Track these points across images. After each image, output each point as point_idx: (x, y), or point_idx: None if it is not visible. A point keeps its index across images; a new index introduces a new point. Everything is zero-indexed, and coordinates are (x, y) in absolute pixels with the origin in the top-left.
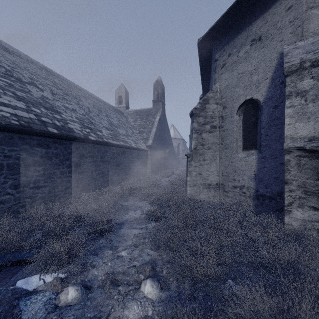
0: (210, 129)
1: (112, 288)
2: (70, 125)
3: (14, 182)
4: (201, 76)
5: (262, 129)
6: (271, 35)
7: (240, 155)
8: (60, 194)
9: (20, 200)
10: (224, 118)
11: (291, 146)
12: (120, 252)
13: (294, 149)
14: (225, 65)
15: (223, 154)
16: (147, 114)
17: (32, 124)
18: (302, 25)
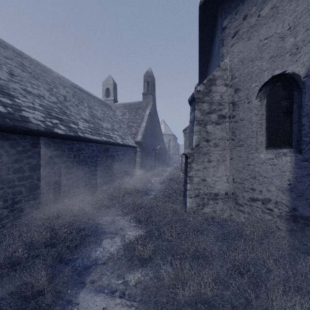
0: (217, 119)
1: None
2: (25, 113)
3: None
4: (199, 59)
5: (304, 117)
6: None
7: (263, 155)
8: (1, 212)
9: None
10: (236, 104)
11: None
12: None
13: None
14: (237, 33)
15: (235, 154)
16: (136, 107)
17: None
18: None
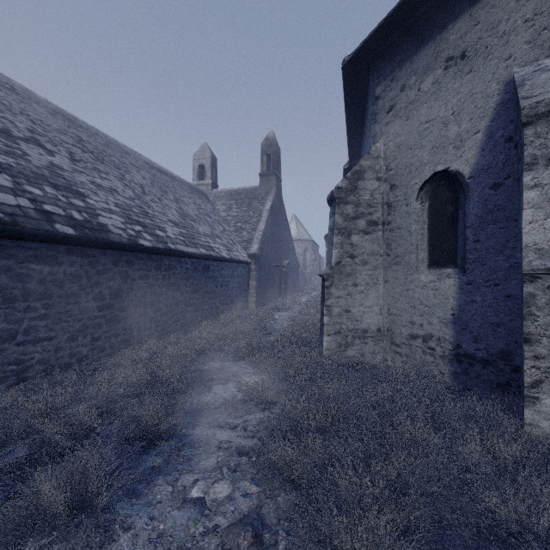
0: (365, 227)
1: None
2: (103, 219)
3: None
4: (347, 129)
5: (468, 228)
6: (487, 48)
7: (424, 277)
8: (80, 351)
9: None
10: (393, 206)
11: (538, 266)
12: (188, 489)
13: (545, 273)
14: (393, 107)
15: (391, 274)
16: (249, 197)
17: (22, 218)
18: None
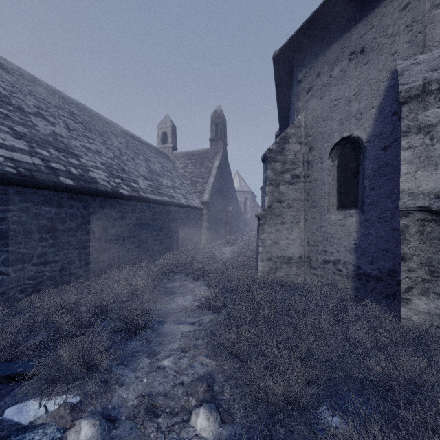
0: (290, 179)
1: (148, 420)
2: (92, 174)
3: (10, 256)
4: (278, 105)
5: (365, 180)
6: (379, 46)
7: (334, 216)
8: (77, 272)
9: (18, 282)
10: (311, 164)
11: (410, 205)
12: (161, 361)
13: (414, 210)
14: (311, 89)
15: (309, 215)
16: (202, 157)
17: (36, 172)
18: (425, 30)
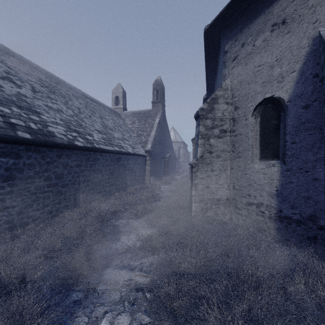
0: (219, 133)
1: None
2: (51, 129)
3: None
4: (206, 73)
5: (287, 134)
6: (300, 16)
7: (257, 165)
8: (35, 214)
9: None
10: (236, 120)
11: None
12: (99, 320)
13: None
14: (237, 57)
15: (235, 164)
16: (146, 116)
17: None
18: None
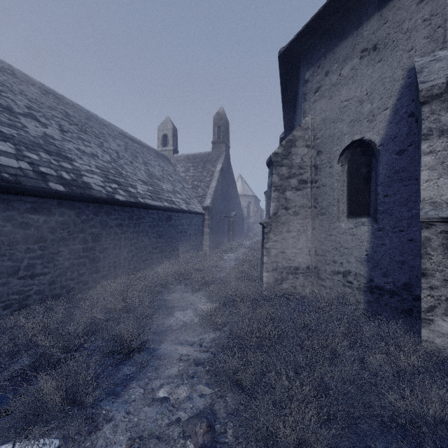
0: (297, 185)
1: None
2: (86, 179)
3: None
4: (283, 106)
5: (379, 186)
6: (394, 42)
7: (344, 224)
8: (68, 284)
9: (1, 298)
10: (319, 168)
11: (432, 216)
12: (156, 391)
13: (438, 221)
14: (319, 89)
15: (317, 223)
16: (204, 161)
17: (23, 178)
18: (445, 24)
